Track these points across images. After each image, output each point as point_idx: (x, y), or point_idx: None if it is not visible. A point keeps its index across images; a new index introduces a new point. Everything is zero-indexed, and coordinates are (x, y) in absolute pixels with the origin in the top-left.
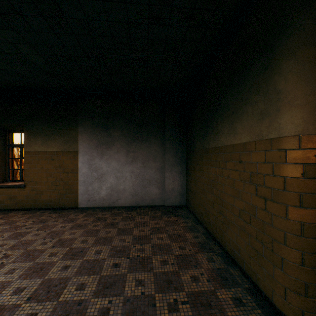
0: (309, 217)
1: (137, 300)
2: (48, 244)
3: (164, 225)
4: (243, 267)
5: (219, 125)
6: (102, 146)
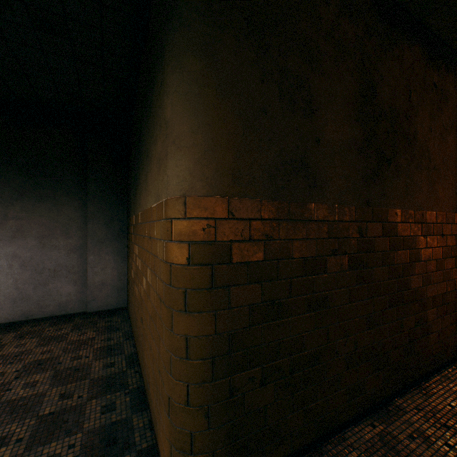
0: (197, 326)
1: None
2: None
3: (59, 353)
4: (151, 411)
5: (141, 177)
6: None
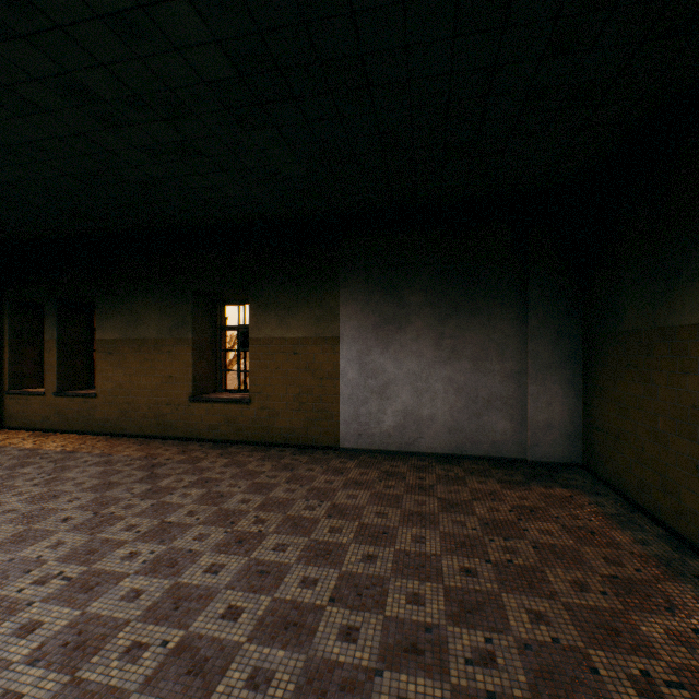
0: None
1: (547, 651)
2: (318, 510)
3: (542, 505)
4: None
5: None
6: (385, 326)
